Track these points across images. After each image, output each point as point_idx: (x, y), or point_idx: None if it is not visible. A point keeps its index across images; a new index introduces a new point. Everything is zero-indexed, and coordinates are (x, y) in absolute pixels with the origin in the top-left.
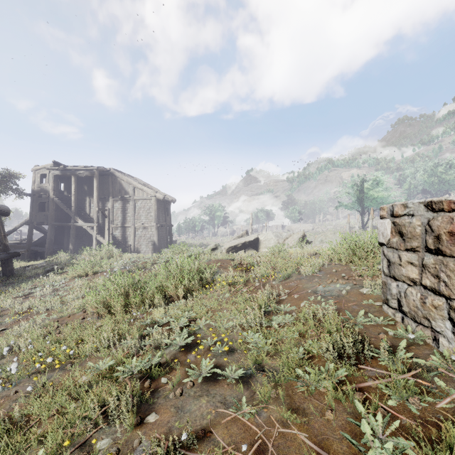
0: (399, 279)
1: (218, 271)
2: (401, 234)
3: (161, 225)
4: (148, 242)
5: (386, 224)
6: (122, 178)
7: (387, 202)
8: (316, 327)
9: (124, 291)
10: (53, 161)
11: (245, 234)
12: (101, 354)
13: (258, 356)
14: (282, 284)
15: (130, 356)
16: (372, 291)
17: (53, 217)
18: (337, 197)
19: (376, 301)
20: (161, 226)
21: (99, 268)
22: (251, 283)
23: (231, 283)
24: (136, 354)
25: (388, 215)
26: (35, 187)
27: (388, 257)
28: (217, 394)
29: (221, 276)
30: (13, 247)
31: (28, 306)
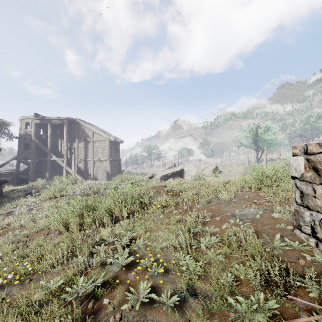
0: (314, 209)
1: (154, 196)
2: (316, 169)
3: (112, 159)
4: (104, 171)
5: (299, 160)
6: (85, 125)
7: (275, 143)
8: (239, 249)
9: (80, 213)
10: (34, 113)
11: (173, 166)
12: (55, 270)
13: (190, 279)
14: (205, 208)
15: (80, 272)
16: (282, 216)
17: (34, 154)
18: (239, 139)
19: (287, 224)
20: (113, 160)
21: (65, 192)
22: (180, 206)
23: (164, 205)
24: (85, 270)
25: (301, 152)
26: (22, 132)
27: (301, 189)
28: (154, 321)
29: (156, 199)
30: (5, 175)
31: (7, 222)
